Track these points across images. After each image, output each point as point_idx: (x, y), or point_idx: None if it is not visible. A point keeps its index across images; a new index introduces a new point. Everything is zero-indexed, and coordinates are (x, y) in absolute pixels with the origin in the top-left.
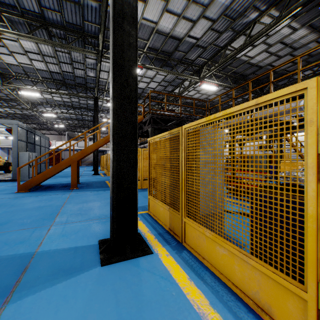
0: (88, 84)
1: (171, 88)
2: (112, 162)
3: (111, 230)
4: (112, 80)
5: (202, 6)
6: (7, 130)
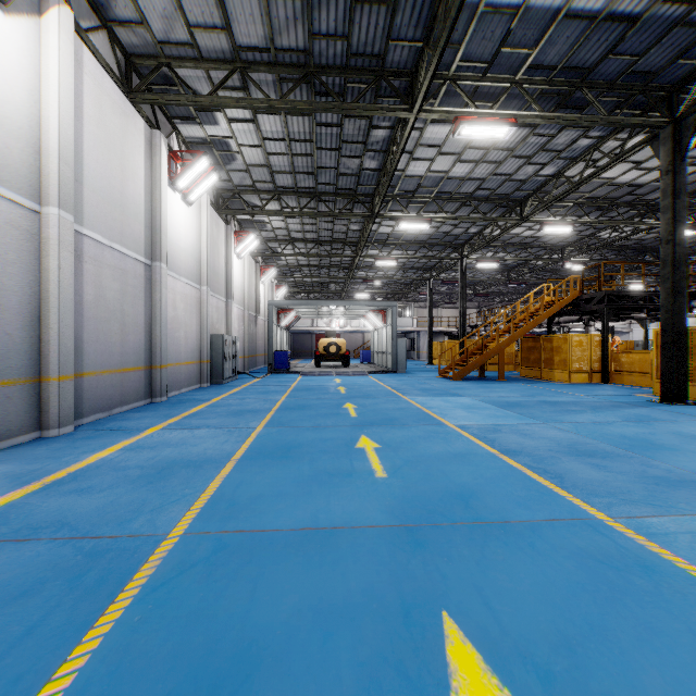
0: (455, 241)
1: (591, 232)
2: (670, 349)
3: (668, 390)
4: (671, 301)
5: (691, 159)
6: (370, 312)
